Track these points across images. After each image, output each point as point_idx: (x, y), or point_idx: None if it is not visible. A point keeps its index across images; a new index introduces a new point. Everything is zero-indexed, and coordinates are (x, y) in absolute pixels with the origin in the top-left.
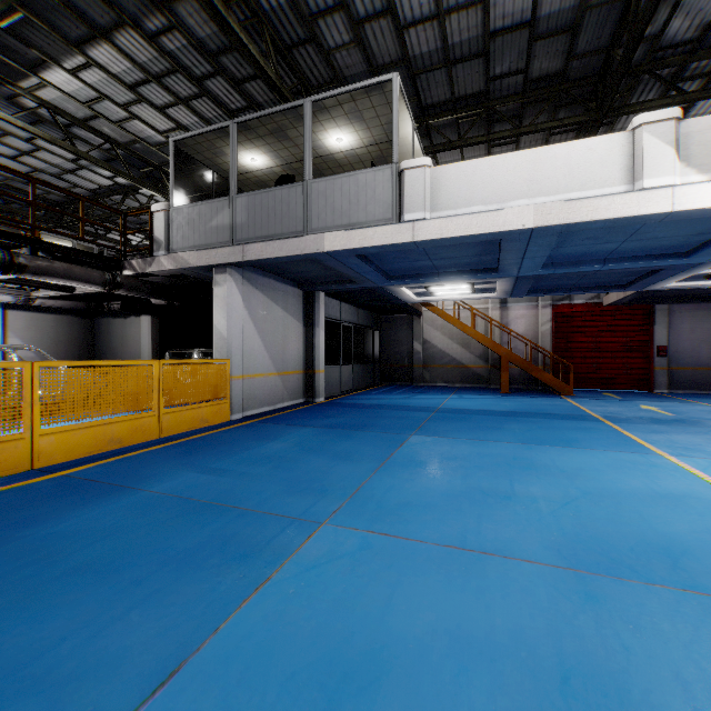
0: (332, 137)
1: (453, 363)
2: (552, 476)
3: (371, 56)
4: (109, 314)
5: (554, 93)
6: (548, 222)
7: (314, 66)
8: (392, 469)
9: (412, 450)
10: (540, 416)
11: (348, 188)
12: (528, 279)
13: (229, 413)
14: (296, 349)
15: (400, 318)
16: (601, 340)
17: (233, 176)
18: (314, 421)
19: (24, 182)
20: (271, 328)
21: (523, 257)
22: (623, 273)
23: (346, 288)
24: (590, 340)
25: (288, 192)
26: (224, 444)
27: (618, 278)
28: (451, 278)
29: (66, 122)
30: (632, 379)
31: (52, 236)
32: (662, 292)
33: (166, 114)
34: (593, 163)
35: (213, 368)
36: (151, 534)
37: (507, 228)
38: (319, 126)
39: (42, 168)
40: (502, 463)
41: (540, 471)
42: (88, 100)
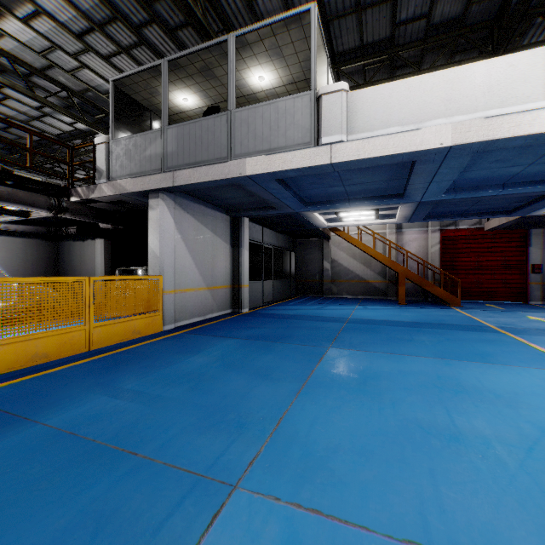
0: (255, 75)
1: (356, 279)
2: (489, 402)
3: (290, 2)
4: (70, 238)
5: (453, 38)
6: (467, 140)
7: (239, 13)
8: (315, 392)
9: (332, 366)
10: (442, 326)
11: (268, 115)
12: (428, 204)
13: (161, 324)
14: (224, 267)
15: (312, 241)
16: (482, 259)
17: (165, 109)
18: (238, 332)
19: (0, 128)
20: (201, 248)
21: (431, 181)
22: (513, 199)
23: (267, 214)
24: (473, 259)
25: (213, 122)
26: (149, 358)
27: (507, 204)
28: (360, 203)
29: (26, 72)
30: (509, 292)
31: (25, 173)
32: (539, 218)
33: (111, 63)
34: (514, 79)
35: (146, 283)
36: (5, 509)
37: (424, 147)
38: (242, 63)
39: (13, 115)
40: (428, 384)
41: (473, 395)
42: (42, 50)
